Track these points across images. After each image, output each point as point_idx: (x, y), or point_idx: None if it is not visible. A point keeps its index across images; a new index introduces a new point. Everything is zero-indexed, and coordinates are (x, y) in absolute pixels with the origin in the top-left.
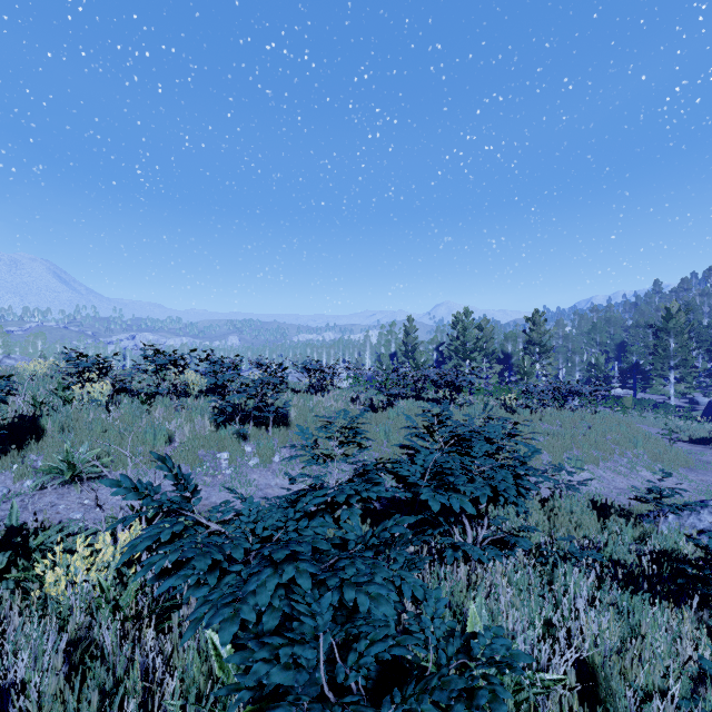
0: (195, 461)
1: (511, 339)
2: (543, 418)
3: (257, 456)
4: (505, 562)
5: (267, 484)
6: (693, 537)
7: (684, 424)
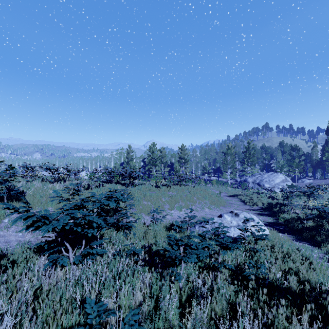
0: None
1: (173, 157)
2: (170, 190)
3: None
4: (91, 262)
5: None
6: (170, 237)
7: (230, 189)
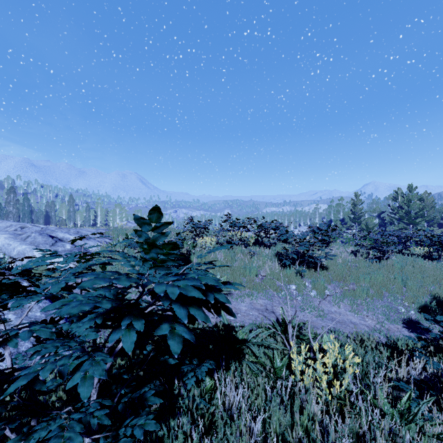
0: (277, 289)
1: None
2: None
3: (314, 289)
4: None
5: (329, 310)
6: None
7: None
